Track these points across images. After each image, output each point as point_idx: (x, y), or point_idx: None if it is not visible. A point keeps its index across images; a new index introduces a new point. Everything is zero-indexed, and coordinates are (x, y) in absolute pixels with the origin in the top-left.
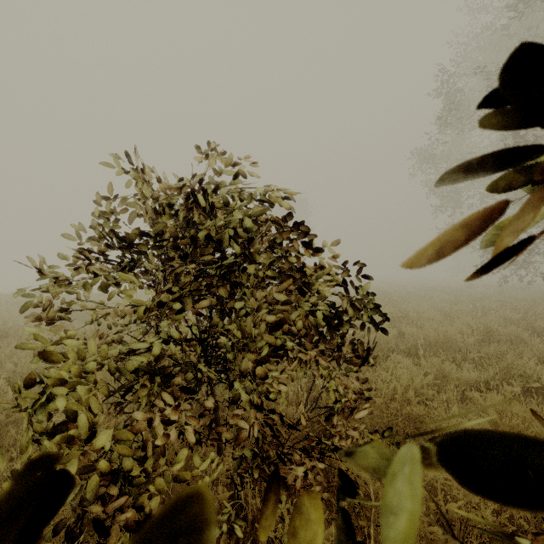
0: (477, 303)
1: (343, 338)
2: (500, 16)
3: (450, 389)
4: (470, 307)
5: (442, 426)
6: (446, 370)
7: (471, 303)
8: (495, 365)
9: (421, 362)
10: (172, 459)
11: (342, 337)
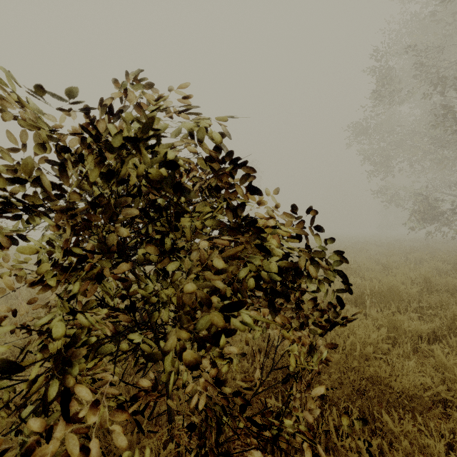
0: (409, 255)
1: (301, 294)
2: (426, 6)
3: (404, 342)
4: (402, 258)
5: (411, 391)
6: (397, 322)
7: (403, 255)
8: (441, 315)
9: (371, 313)
10: (111, 441)
11: (300, 293)
